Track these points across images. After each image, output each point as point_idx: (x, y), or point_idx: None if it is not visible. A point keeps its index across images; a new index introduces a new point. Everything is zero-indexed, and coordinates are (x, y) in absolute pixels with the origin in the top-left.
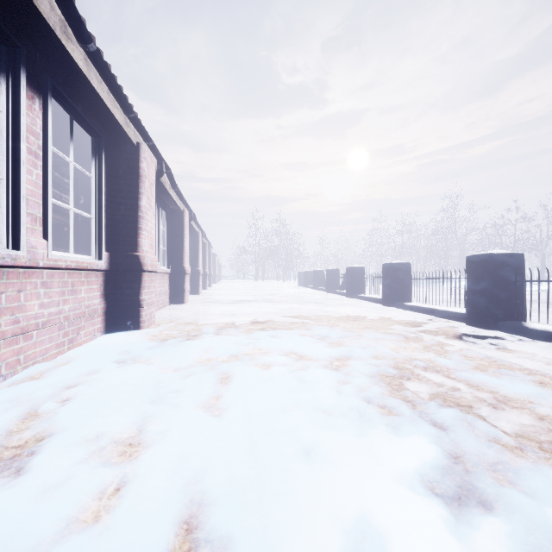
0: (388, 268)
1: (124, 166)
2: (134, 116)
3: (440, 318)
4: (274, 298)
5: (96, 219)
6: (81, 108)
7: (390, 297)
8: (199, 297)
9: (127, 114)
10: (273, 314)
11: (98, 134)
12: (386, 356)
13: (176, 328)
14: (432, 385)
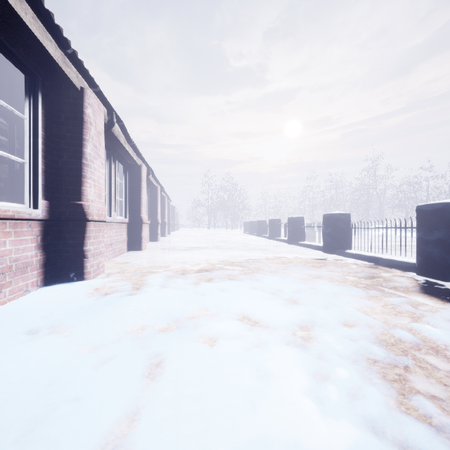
0: (329, 218)
1: (67, 111)
2: (71, 53)
3: (385, 267)
4: (224, 245)
5: (30, 164)
6: (5, 36)
7: (331, 245)
8: (157, 244)
9: (62, 49)
10: (223, 262)
11: (32, 72)
12: (357, 322)
13: (123, 278)
14: (446, 381)
